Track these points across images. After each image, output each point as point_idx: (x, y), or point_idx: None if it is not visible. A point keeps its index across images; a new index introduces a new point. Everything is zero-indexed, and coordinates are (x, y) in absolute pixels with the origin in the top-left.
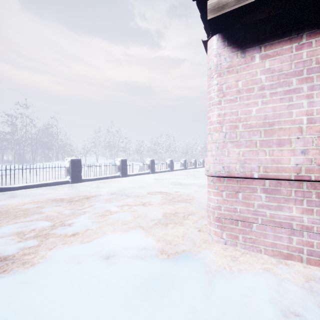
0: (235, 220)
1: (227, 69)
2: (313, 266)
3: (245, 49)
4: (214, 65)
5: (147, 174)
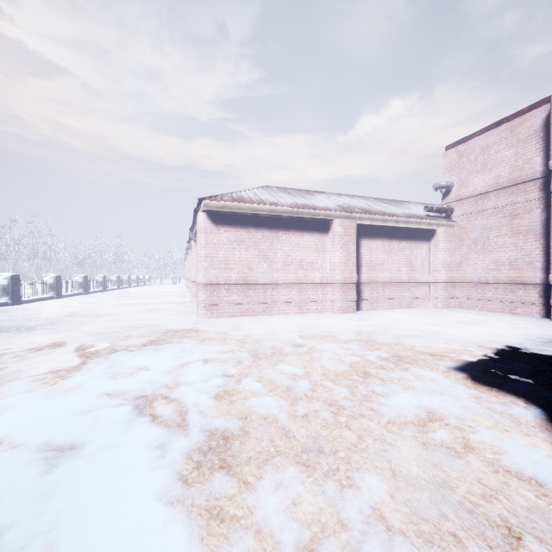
0: (213, 305)
1: (210, 231)
2: (241, 317)
3: (218, 224)
4: (203, 227)
5: (49, 300)
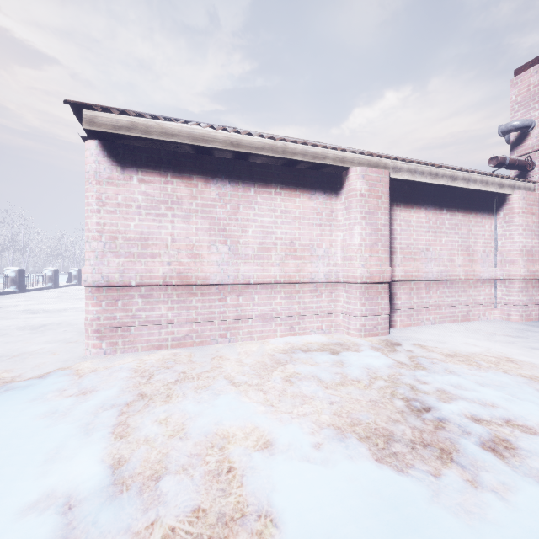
0: (115, 327)
1: (107, 180)
2: (175, 348)
3: (125, 167)
4: (93, 170)
5: None
